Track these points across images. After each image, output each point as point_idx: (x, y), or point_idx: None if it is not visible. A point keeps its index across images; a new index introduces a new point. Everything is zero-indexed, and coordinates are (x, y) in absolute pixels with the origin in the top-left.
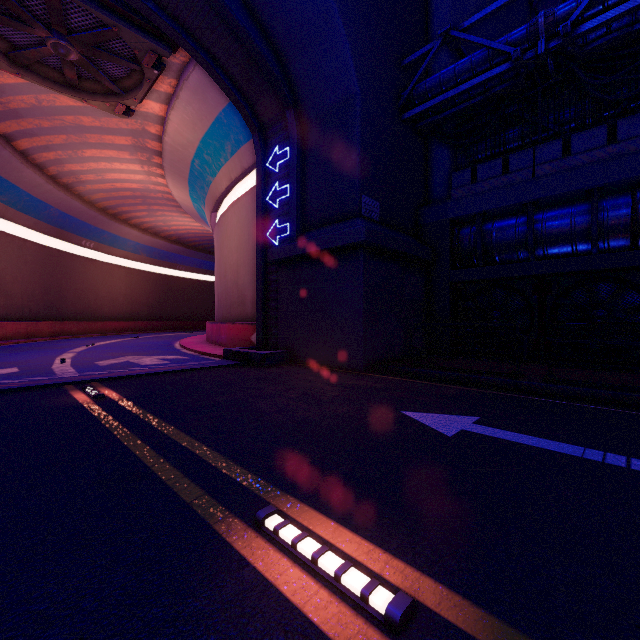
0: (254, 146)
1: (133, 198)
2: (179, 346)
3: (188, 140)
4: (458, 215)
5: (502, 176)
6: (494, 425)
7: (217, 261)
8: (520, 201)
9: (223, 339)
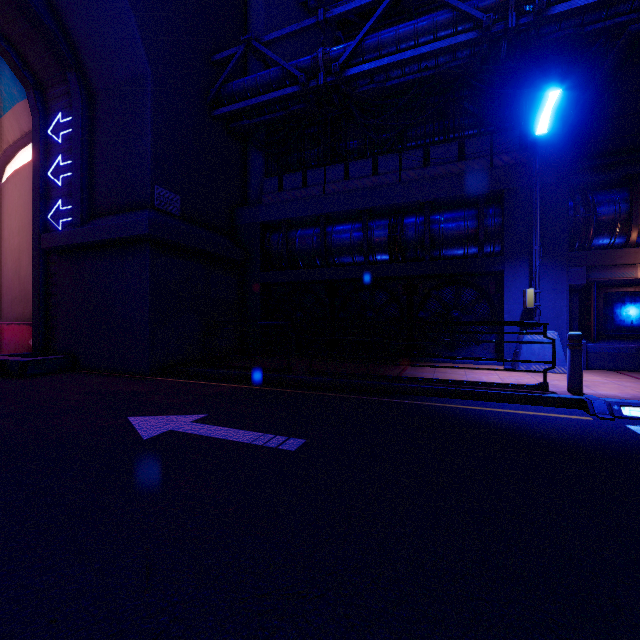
0: (29, 106)
1: None
2: None
3: None
4: (267, 220)
5: (302, 189)
6: (210, 421)
7: None
8: (314, 213)
9: None
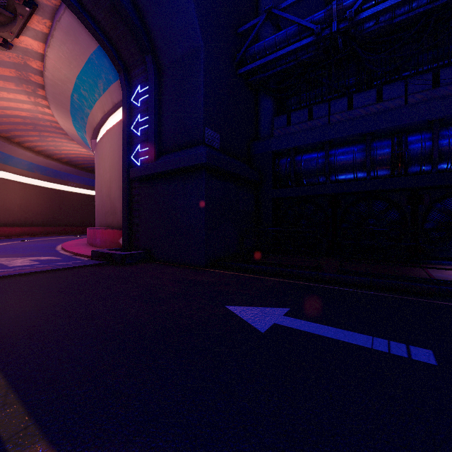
0: (120, 84)
1: (24, 124)
2: (60, 248)
3: (66, 76)
4: (278, 149)
5: (308, 121)
6: (301, 316)
7: (96, 178)
8: (320, 140)
9: (98, 242)
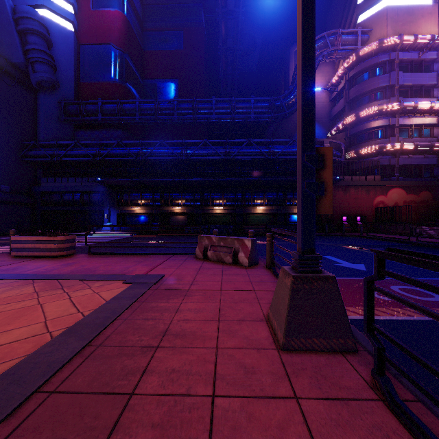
0: None
1: None
2: None
3: None
4: (43, 191)
5: (54, 183)
6: None
7: None
8: (58, 191)
9: None
